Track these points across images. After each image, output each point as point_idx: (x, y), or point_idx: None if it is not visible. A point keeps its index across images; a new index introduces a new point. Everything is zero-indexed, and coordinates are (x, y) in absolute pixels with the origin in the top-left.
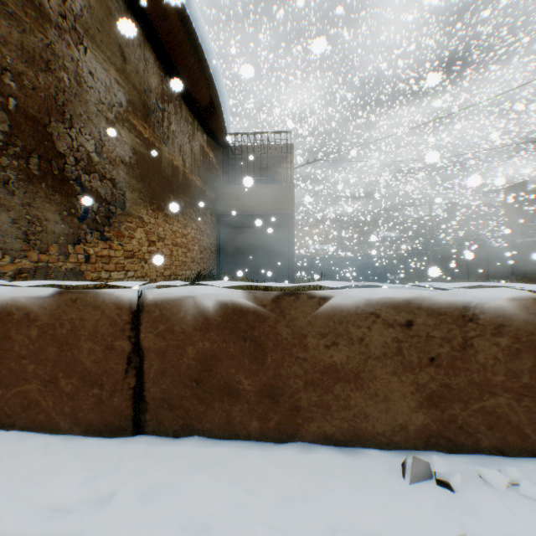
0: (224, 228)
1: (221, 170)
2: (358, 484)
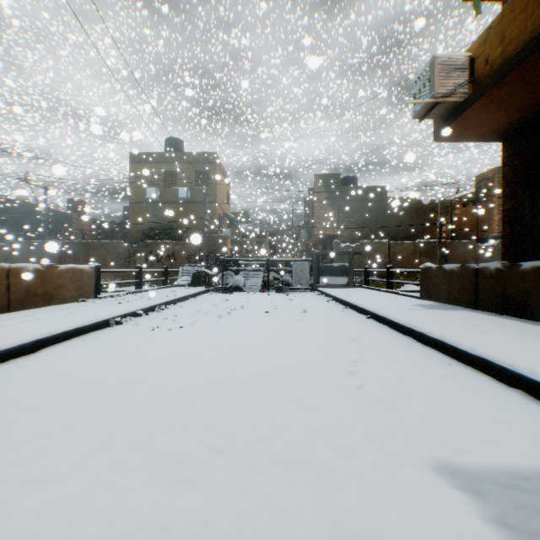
0: None
1: None
2: (75, 303)
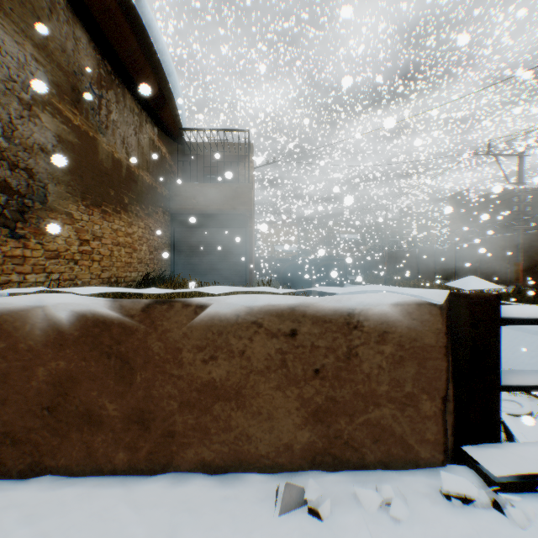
0: (178, 227)
1: (176, 166)
2: (219, 523)
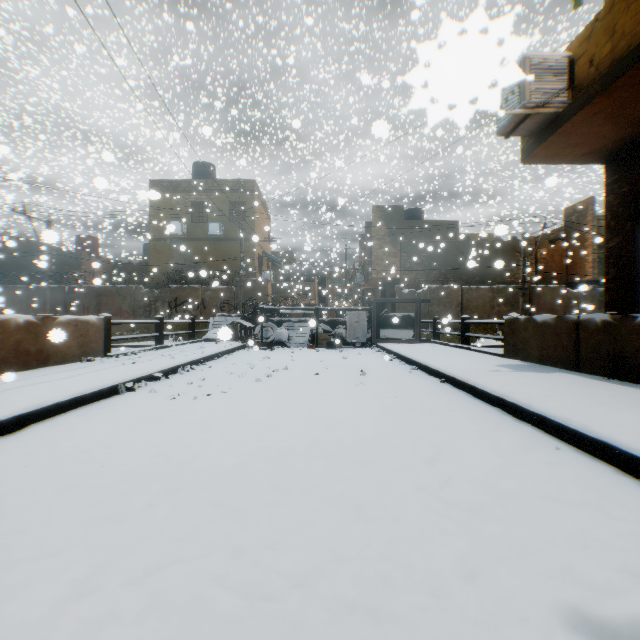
0: None
1: None
2: (78, 364)
